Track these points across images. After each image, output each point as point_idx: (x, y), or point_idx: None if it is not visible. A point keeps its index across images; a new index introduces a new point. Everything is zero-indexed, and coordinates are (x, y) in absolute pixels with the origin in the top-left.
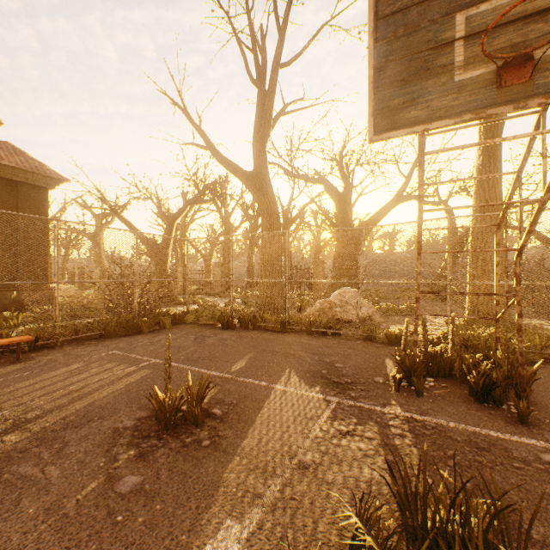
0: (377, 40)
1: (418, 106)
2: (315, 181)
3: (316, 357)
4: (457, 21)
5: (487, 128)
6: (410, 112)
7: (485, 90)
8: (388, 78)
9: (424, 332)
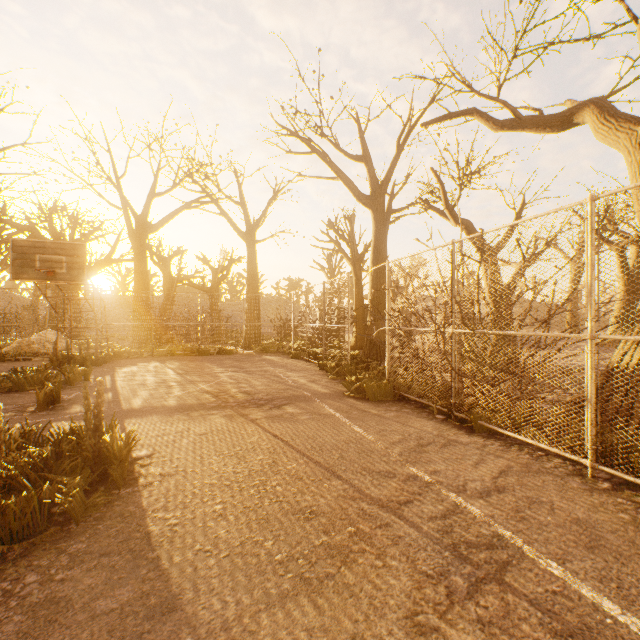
0: (14, 252)
1: (27, 275)
2: (24, 229)
3: (4, 368)
4: (38, 256)
5: (132, 244)
6: (25, 275)
7: (45, 275)
8: (17, 264)
9: (68, 346)
